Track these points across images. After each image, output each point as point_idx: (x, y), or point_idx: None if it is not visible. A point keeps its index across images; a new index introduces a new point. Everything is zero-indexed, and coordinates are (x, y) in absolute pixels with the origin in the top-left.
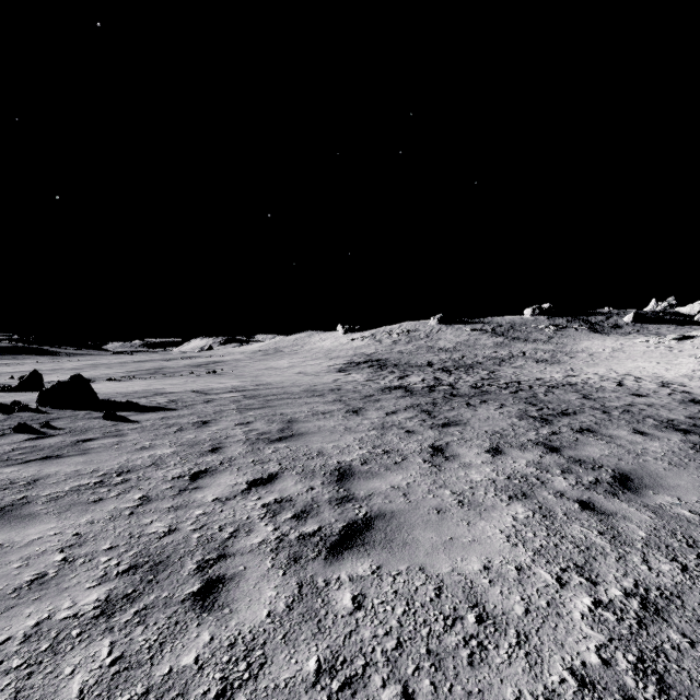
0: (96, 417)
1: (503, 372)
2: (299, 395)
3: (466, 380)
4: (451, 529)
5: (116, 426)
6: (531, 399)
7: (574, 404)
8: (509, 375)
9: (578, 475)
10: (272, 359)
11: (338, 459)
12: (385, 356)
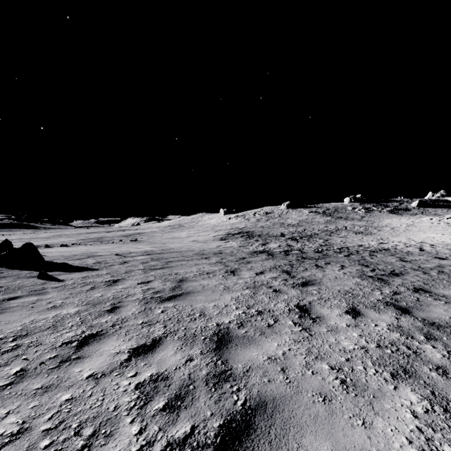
0: (34, 276)
1: (334, 240)
2: (191, 257)
3: (309, 246)
4: (347, 435)
5: (44, 284)
6: (362, 261)
7: (397, 265)
8: (338, 243)
9: (443, 342)
10: (177, 231)
11: (217, 321)
12: (252, 229)
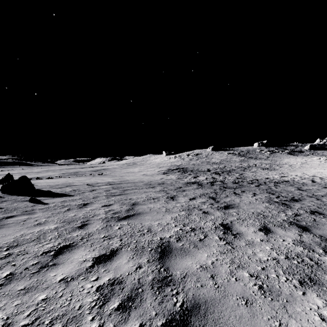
0: (27, 200)
1: (247, 174)
2: (141, 187)
3: (229, 178)
4: None
5: (33, 206)
6: (269, 190)
7: (296, 193)
8: (250, 176)
9: None
10: (131, 167)
11: (161, 236)
12: (186, 166)
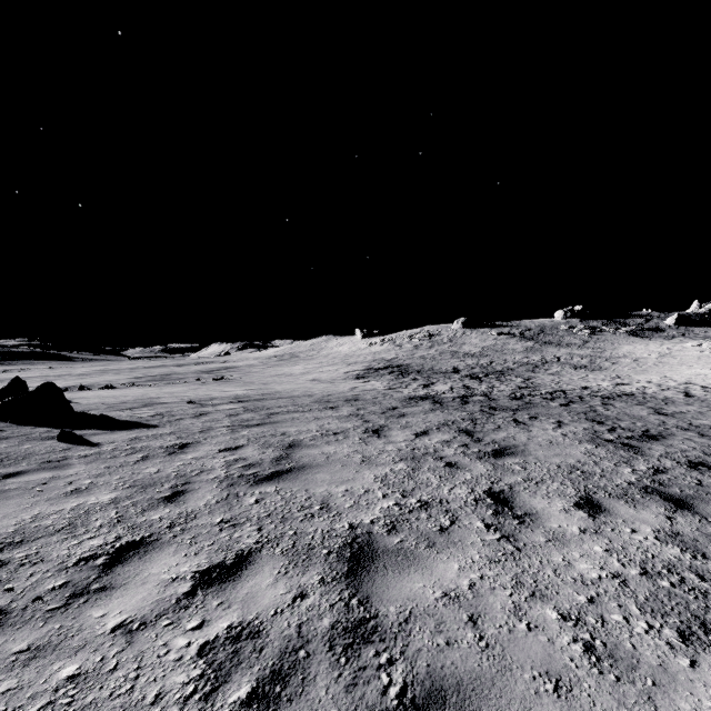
0: (53, 436)
1: (540, 379)
2: (308, 407)
3: (501, 388)
4: None
5: (67, 450)
6: (591, 415)
7: (651, 421)
8: (548, 383)
9: None
10: (287, 364)
11: (351, 520)
12: (406, 361)
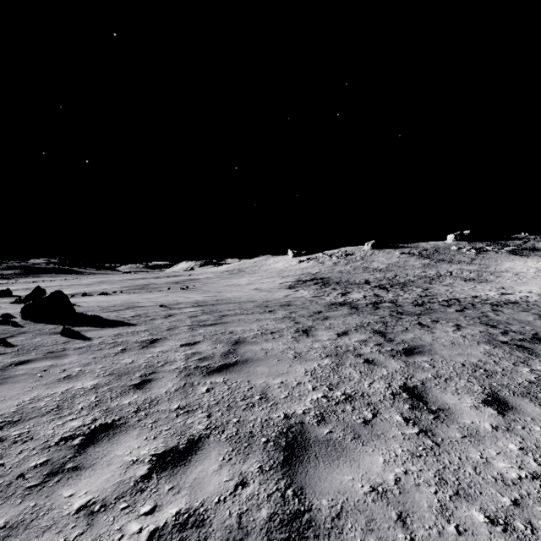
0: (58, 332)
1: (436, 289)
2: (251, 310)
3: (405, 297)
4: None
5: (66, 343)
6: (484, 319)
7: (539, 326)
8: (443, 293)
9: None
10: (235, 277)
11: (286, 410)
12: (327, 275)
